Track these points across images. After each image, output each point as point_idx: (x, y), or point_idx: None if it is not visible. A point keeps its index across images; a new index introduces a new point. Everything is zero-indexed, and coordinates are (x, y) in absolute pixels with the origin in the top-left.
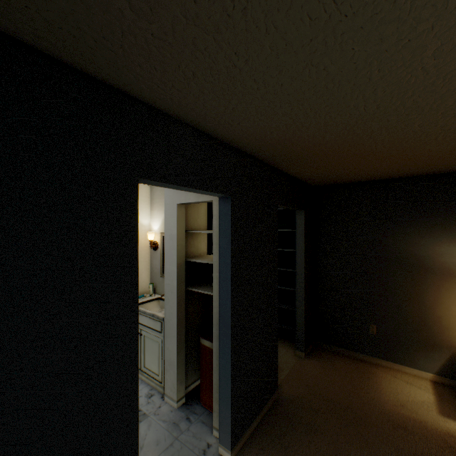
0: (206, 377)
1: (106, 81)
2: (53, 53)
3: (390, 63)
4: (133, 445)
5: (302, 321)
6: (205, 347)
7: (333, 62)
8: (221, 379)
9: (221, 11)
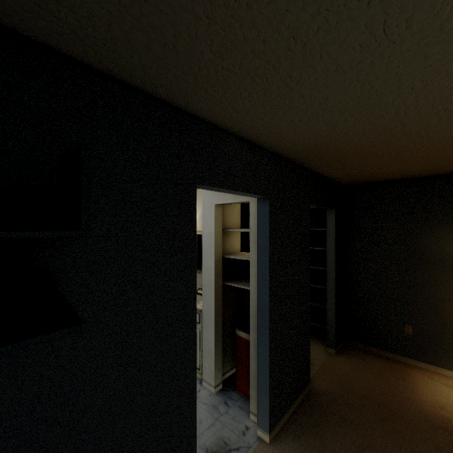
0: (241, 366)
1: (174, 104)
2: (139, 86)
3: (433, 75)
4: (192, 413)
5: (332, 319)
6: (241, 338)
7: (377, 78)
8: (260, 367)
9: (284, 47)
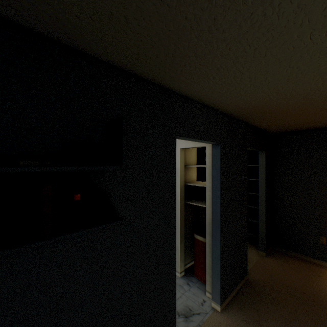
0: (198, 260)
1: (163, 85)
2: (145, 76)
3: None
4: (174, 284)
5: (263, 230)
6: (198, 240)
7: (303, 64)
8: (213, 259)
9: (241, 51)
